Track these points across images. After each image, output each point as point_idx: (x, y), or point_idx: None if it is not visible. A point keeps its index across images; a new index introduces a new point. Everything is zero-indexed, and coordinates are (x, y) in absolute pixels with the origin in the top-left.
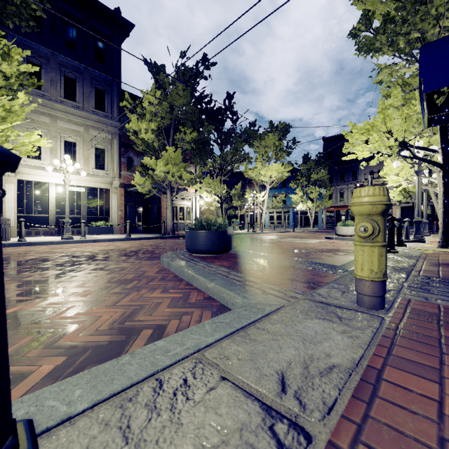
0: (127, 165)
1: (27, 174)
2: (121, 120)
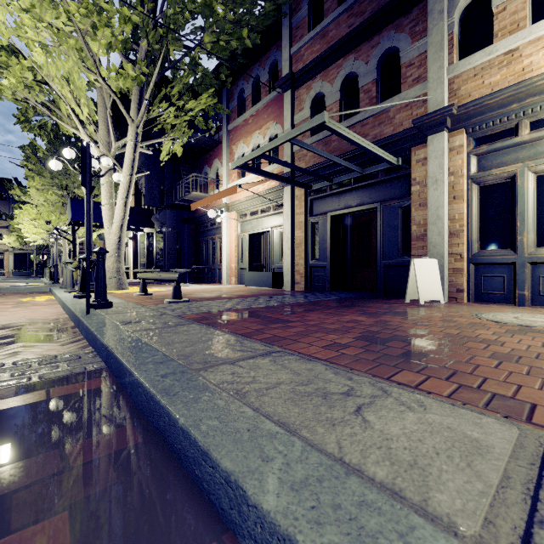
0: None
1: None
2: None
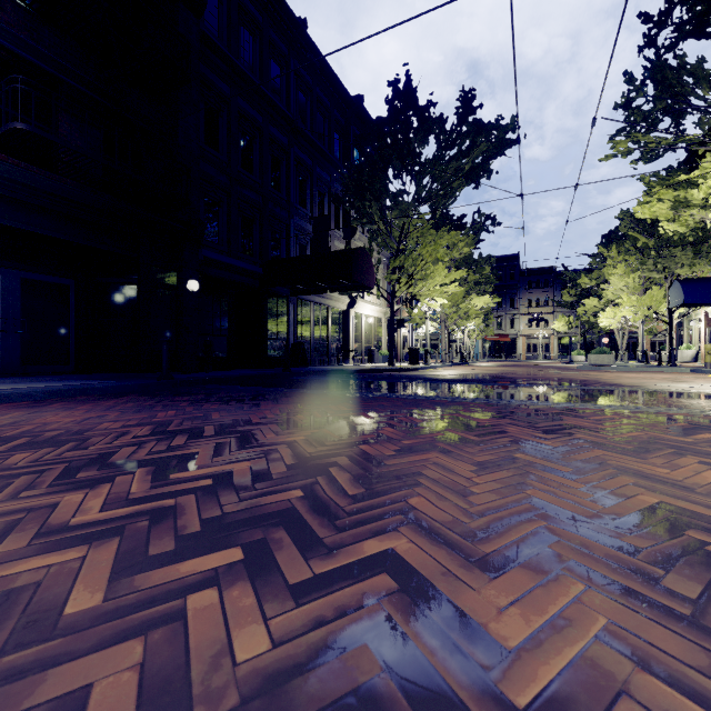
0: None
1: (358, 306)
2: None
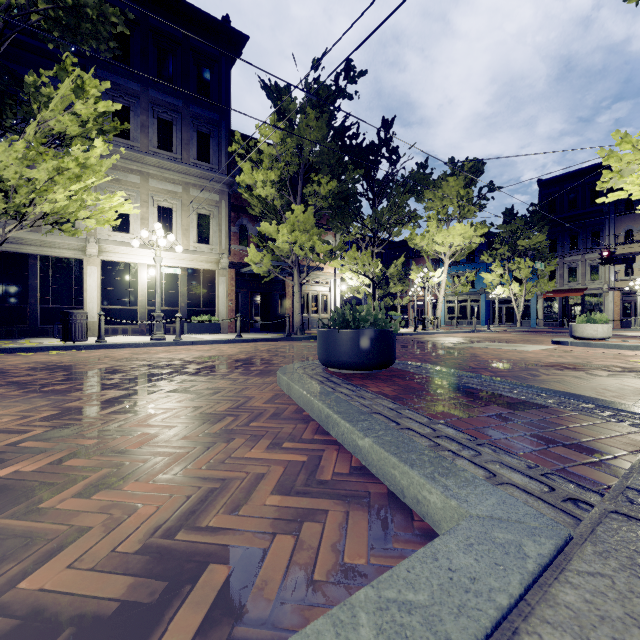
0: (239, 236)
1: (113, 253)
2: (227, 169)
